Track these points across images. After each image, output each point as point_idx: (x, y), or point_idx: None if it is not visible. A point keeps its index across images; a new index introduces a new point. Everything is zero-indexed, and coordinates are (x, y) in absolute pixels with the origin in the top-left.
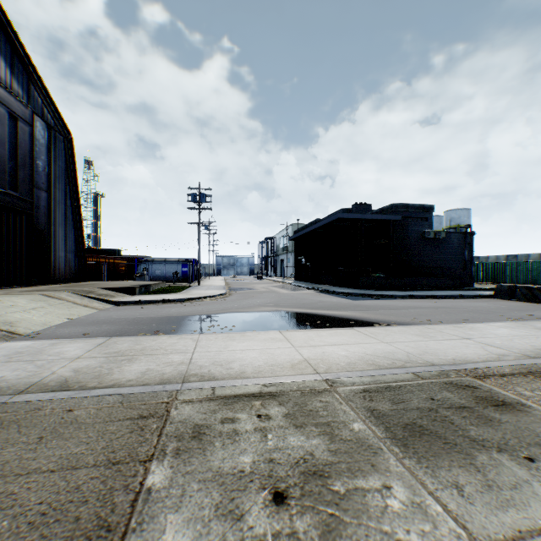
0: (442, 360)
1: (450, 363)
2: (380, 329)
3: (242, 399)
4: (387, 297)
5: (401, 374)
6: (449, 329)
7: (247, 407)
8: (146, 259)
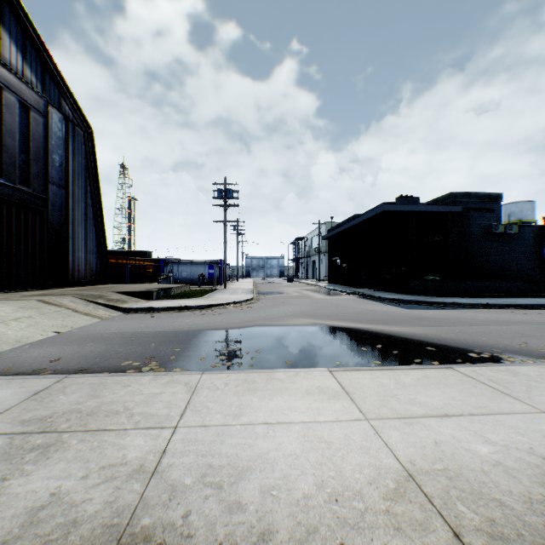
0: None
1: None
2: (500, 370)
3: None
4: (452, 306)
5: None
6: None
7: None
8: (172, 261)
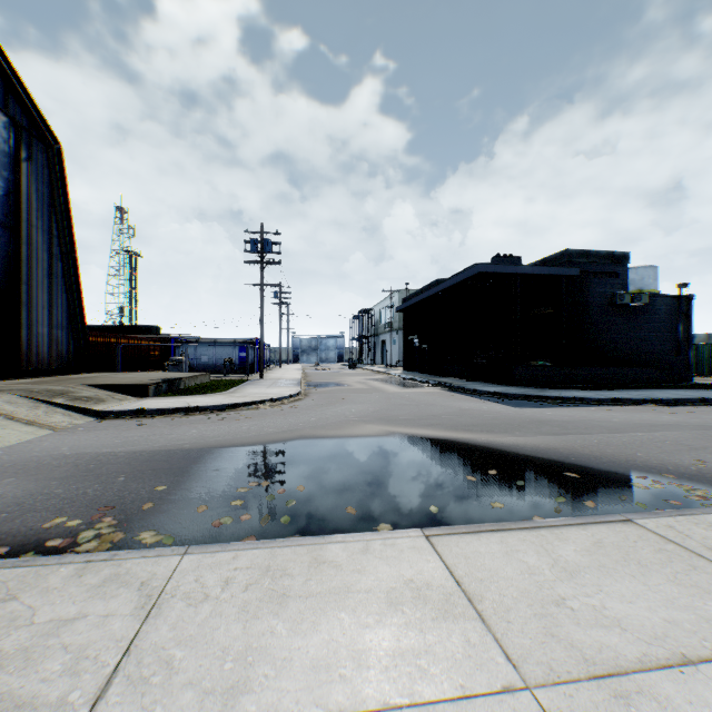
0: None
1: None
2: (711, 523)
3: None
4: (573, 402)
5: None
6: None
7: None
8: (188, 340)
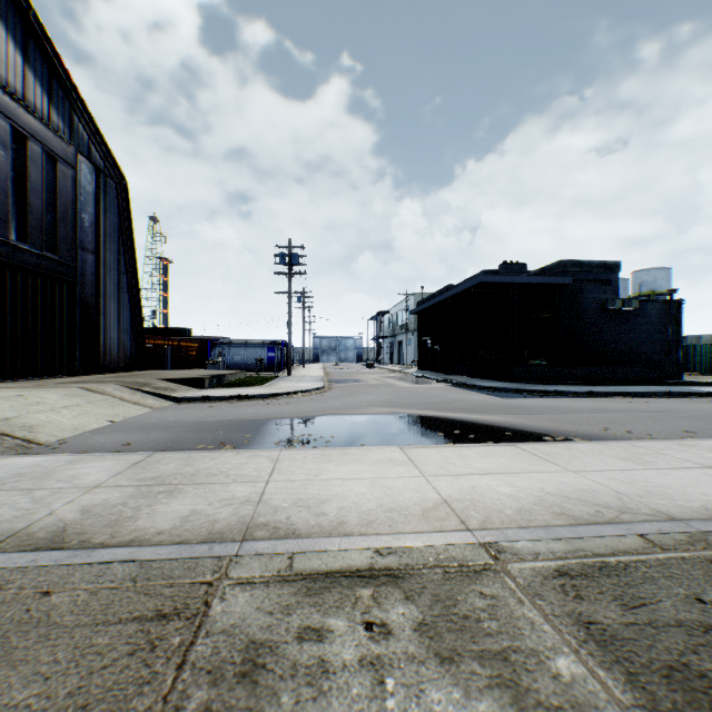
0: (684, 509)
1: (703, 517)
2: (558, 446)
3: (338, 582)
4: (554, 395)
5: (619, 536)
6: (672, 448)
7: (346, 603)
8: (222, 342)
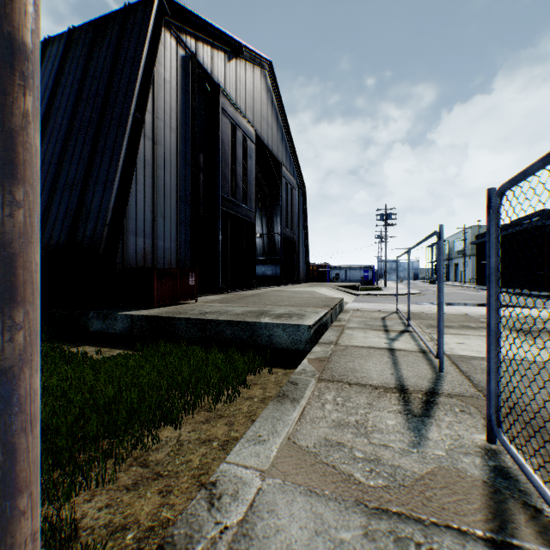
0: None
1: None
2: None
3: None
4: None
5: None
6: None
7: None
8: (335, 266)
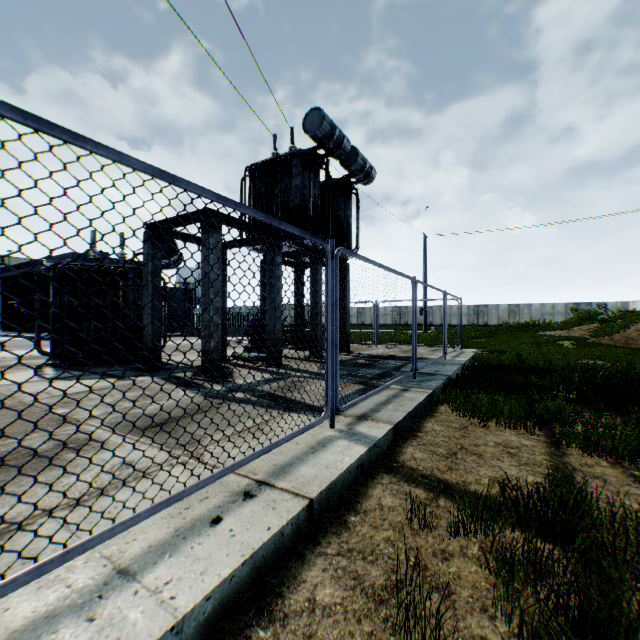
0: None
1: None
2: None
3: None
4: None
5: None
6: None
7: None
8: None
